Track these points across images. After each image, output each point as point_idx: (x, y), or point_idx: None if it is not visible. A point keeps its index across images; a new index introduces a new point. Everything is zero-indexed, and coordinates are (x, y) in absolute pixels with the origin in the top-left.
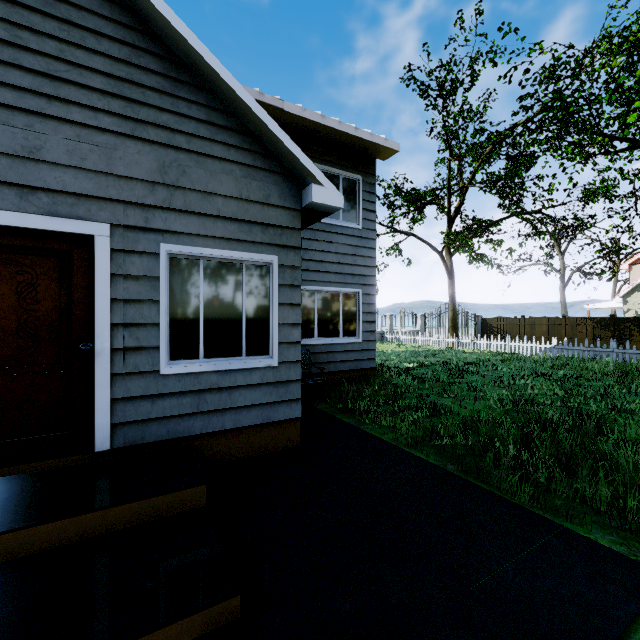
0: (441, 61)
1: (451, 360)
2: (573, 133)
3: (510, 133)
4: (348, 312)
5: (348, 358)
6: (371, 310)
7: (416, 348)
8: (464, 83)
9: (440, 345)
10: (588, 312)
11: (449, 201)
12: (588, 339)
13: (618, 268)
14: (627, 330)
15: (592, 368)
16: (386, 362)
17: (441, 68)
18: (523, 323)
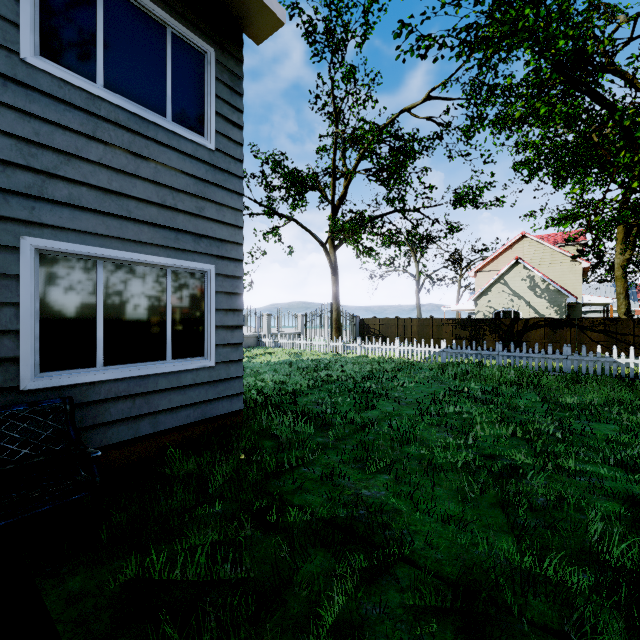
0: (330, 1)
1: (345, 373)
2: (454, 129)
3: (392, 125)
4: (186, 308)
5: (185, 401)
6: (234, 305)
7: (299, 355)
8: (357, 35)
9: (325, 350)
10: (444, 313)
11: (334, 187)
12: (451, 339)
13: (461, 276)
14: (481, 330)
15: (493, 376)
16: (262, 383)
17: (331, 8)
18: (397, 324)
